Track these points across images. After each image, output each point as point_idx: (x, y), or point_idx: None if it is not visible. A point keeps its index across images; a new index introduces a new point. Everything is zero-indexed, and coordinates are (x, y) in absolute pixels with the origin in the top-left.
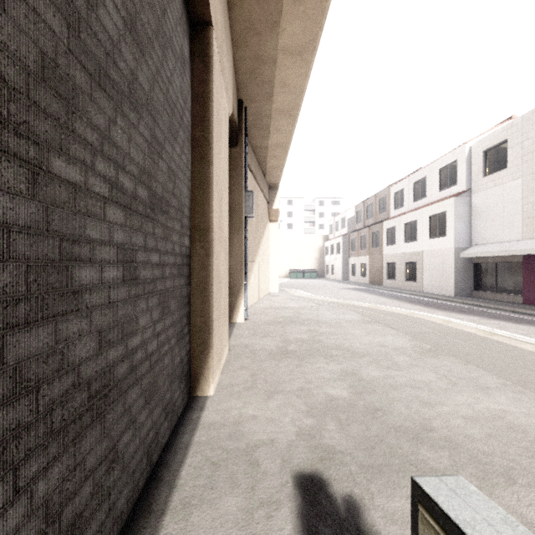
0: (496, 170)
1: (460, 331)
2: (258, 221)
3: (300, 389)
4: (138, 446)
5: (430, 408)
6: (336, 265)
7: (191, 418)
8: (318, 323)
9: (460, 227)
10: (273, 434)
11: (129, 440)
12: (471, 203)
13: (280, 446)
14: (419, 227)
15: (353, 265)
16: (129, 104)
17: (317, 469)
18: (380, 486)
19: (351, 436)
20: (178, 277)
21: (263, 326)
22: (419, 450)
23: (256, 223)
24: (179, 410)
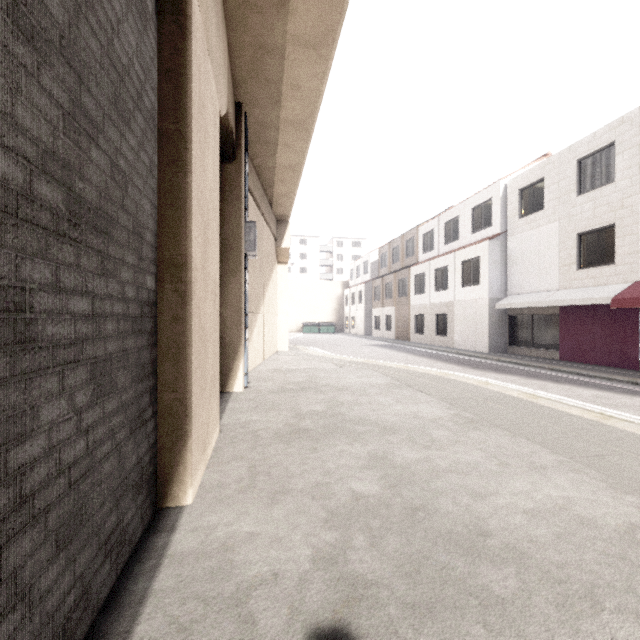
0: (532, 212)
1: (501, 394)
2: (263, 261)
3: (316, 486)
4: (38, 632)
5: (482, 501)
6: (357, 317)
7: (155, 546)
8: (337, 389)
9: (494, 275)
10: (278, 562)
11: (14, 631)
12: (507, 248)
13: (288, 584)
14: (450, 274)
15: (377, 317)
16: (14, 27)
17: (342, 619)
18: (433, 637)
19: (387, 555)
20: (133, 335)
21: (268, 396)
22: (477, 568)
23: (260, 264)
24: (135, 536)
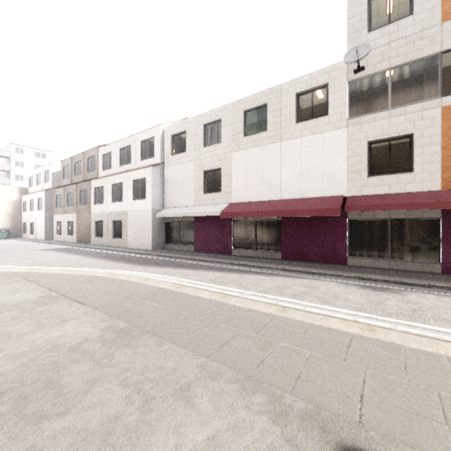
0: (179, 152)
1: (156, 289)
2: None
3: None
4: None
5: None
6: (37, 223)
7: None
8: None
9: (156, 192)
10: None
11: None
12: (164, 174)
13: None
14: (125, 189)
15: (59, 223)
16: None
17: None
18: None
19: None
20: None
21: None
22: None
23: None
24: None
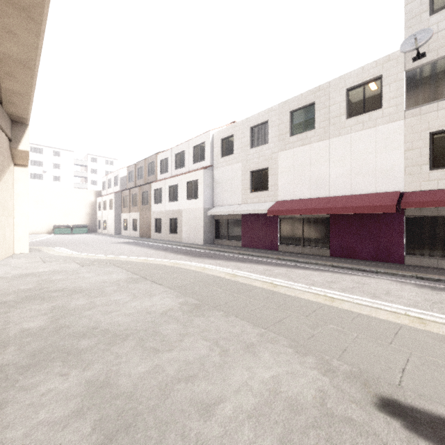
0: (228, 155)
1: (214, 277)
2: None
3: None
4: None
5: (211, 417)
6: (109, 220)
7: None
8: (72, 292)
9: (207, 192)
10: None
11: None
12: (214, 175)
13: None
14: (179, 190)
15: (125, 220)
16: None
17: None
18: None
19: None
20: None
21: None
22: None
23: None
24: None
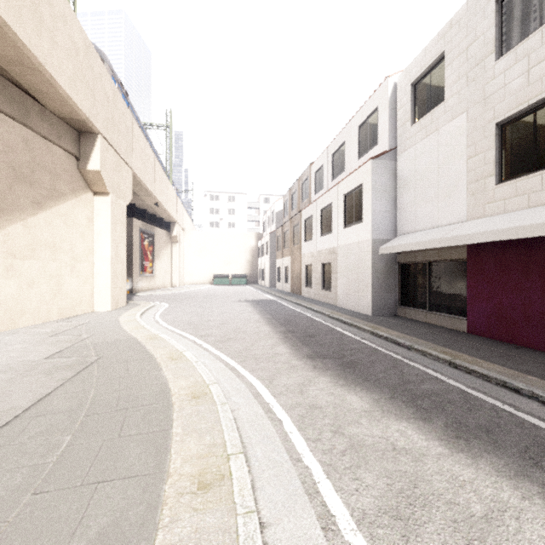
0: (428, 111)
1: None
2: None
3: None
4: None
5: None
6: (265, 269)
7: None
8: None
9: (380, 207)
10: None
11: None
12: (396, 170)
13: None
14: (334, 213)
15: (279, 268)
16: None
17: None
18: None
19: None
20: None
21: None
22: None
23: None
24: None
